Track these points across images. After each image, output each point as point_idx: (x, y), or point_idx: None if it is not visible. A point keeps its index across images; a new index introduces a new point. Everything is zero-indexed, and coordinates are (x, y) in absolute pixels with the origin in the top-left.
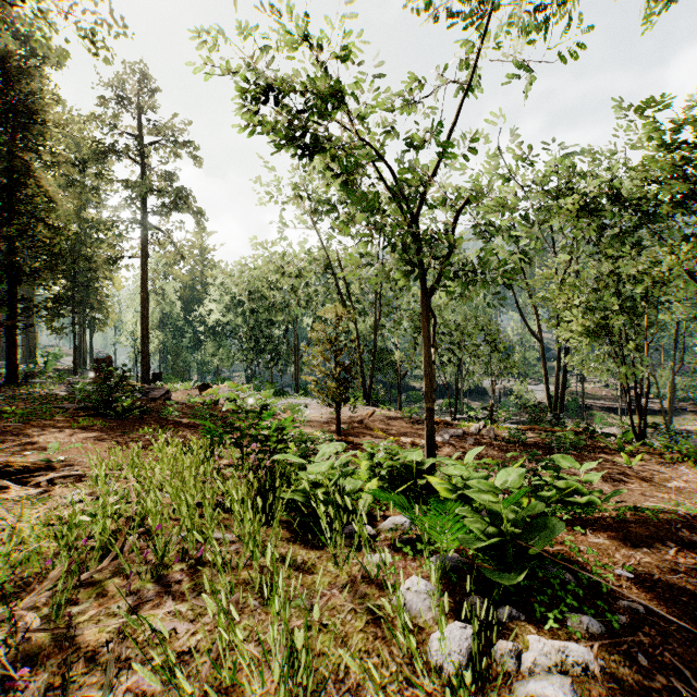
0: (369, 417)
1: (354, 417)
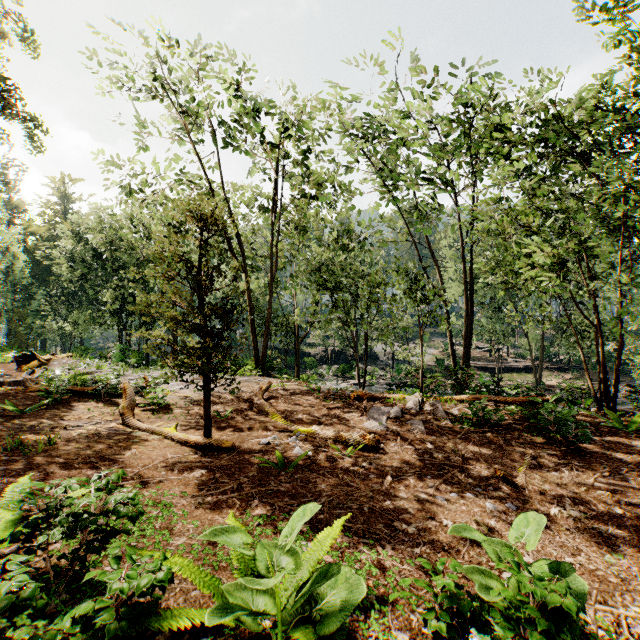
0: (263, 393)
1: (241, 394)
